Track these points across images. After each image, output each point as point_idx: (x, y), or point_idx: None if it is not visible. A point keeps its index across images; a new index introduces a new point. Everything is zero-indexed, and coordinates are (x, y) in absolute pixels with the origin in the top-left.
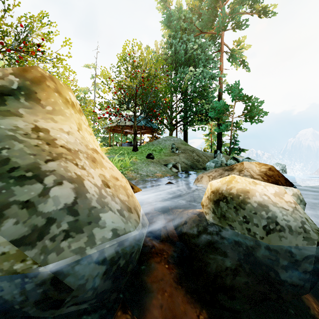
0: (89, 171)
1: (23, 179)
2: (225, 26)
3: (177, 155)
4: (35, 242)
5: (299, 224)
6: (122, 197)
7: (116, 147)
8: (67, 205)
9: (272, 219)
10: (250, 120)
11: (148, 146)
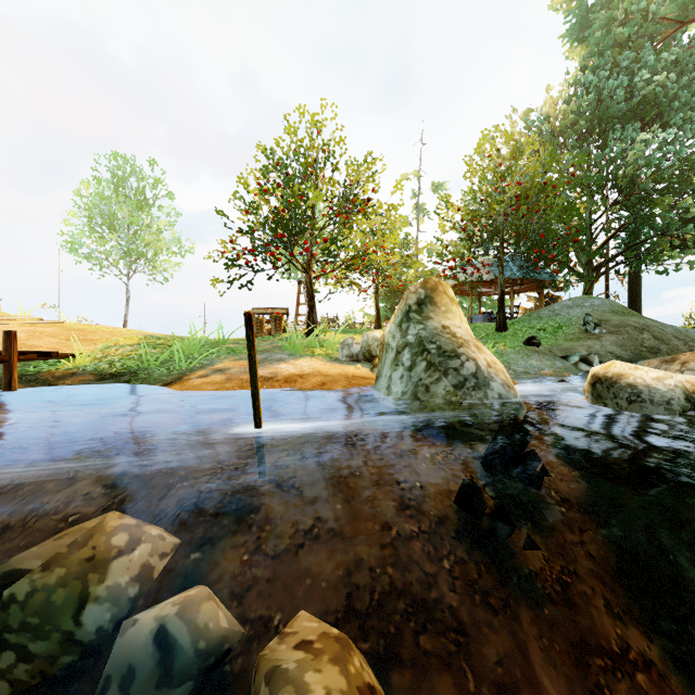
0: (478, 355)
1: (451, 357)
2: None
3: (596, 339)
4: (460, 388)
5: (663, 399)
6: (502, 377)
7: None
8: (472, 373)
9: (635, 394)
10: None
11: (528, 322)
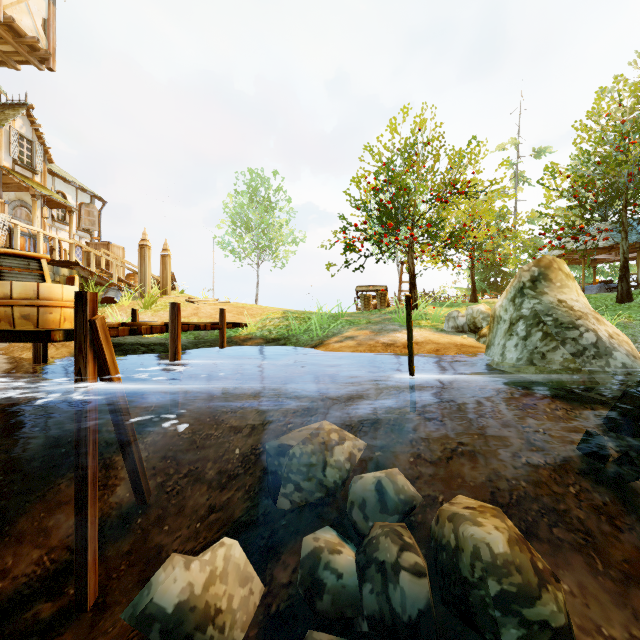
0: (597, 327)
1: (568, 328)
2: None
3: None
4: (579, 356)
5: None
6: (626, 348)
7: None
8: (592, 343)
9: None
10: None
11: None
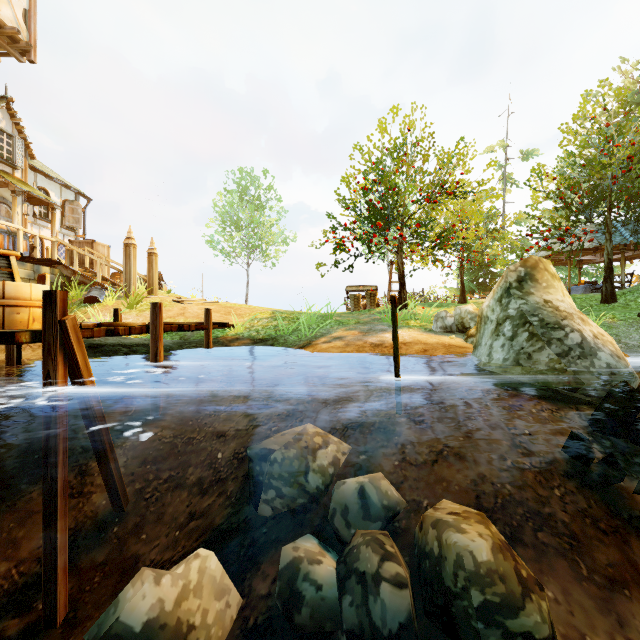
0: (582, 327)
1: (554, 328)
2: None
3: None
4: (564, 357)
5: None
6: (610, 348)
7: None
8: (577, 343)
9: None
10: None
11: None
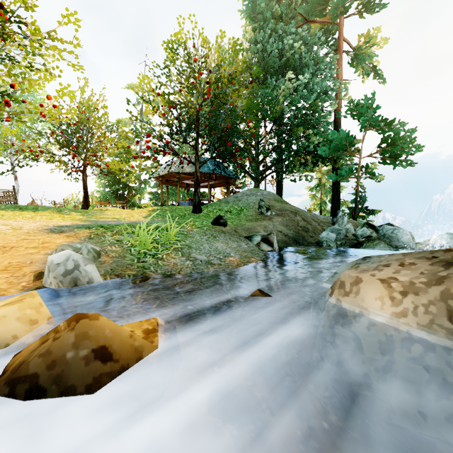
0: None
1: None
2: (346, 9)
3: (269, 220)
4: None
5: None
6: None
7: (167, 207)
8: None
9: None
10: (393, 160)
11: (219, 205)
